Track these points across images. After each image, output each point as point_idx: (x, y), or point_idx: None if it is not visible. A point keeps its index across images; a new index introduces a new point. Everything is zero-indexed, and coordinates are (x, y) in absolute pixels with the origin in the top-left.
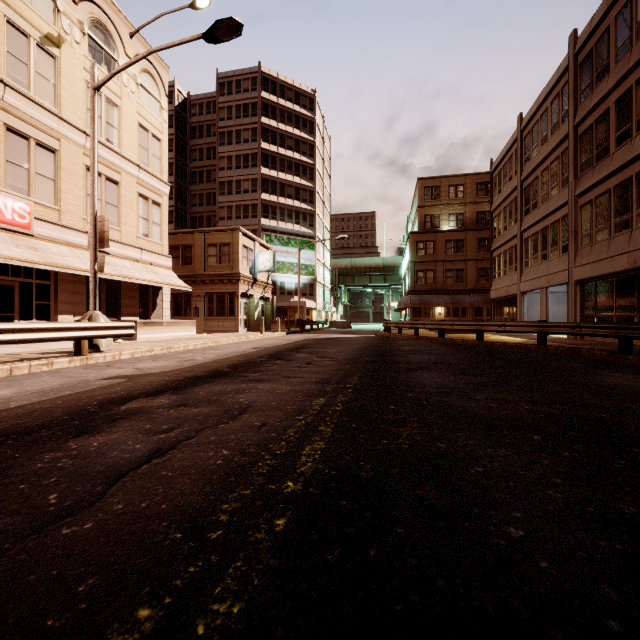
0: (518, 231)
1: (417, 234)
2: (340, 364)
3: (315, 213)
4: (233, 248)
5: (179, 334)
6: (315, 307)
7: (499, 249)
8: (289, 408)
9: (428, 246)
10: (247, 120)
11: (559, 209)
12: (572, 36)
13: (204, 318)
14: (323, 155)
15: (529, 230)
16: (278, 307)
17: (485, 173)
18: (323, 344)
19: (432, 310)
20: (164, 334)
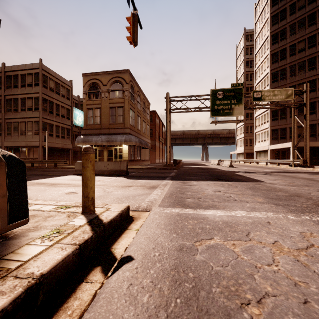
0: None
1: None
2: None
3: None
4: None
5: None
6: None
7: None
8: None
9: None
10: None
11: None
12: (3, 64)
13: None
14: None
15: None
16: None
17: None
18: None
19: None
20: None
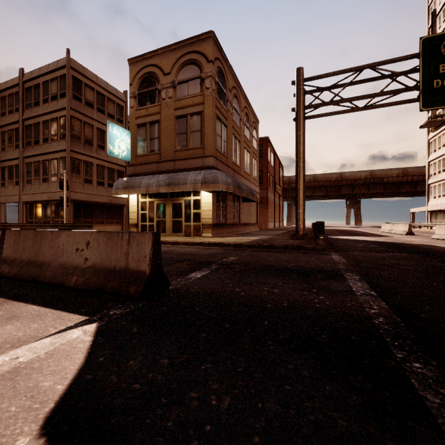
0: None
1: None
2: None
3: None
4: None
5: None
6: None
7: None
8: None
9: None
10: None
11: (14, 159)
12: (22, 70)
13: None
14: None
15: None
16: None
17: None
18: None
19: None
20: None
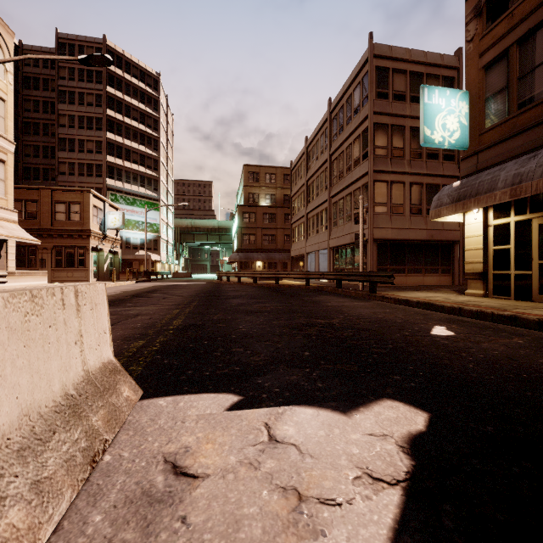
0: (305, 213)
1: (243, 206)
2: (185, 298)
3: (159, 179)
4: (84, 207)
5: (31, 283)
6: (159, 260)
7: (296, 223)
8: (161, 313)
9: (251, 216)
10: (91, 85)
11: (324, 203)
12: (329, 101)
13: (52, 269)
14: (166, 129)
15: (310, 213)
16: (123, 259)
17: (289, 168)
18: (171, 288)
19: (254, 264)
20: (16, 283)
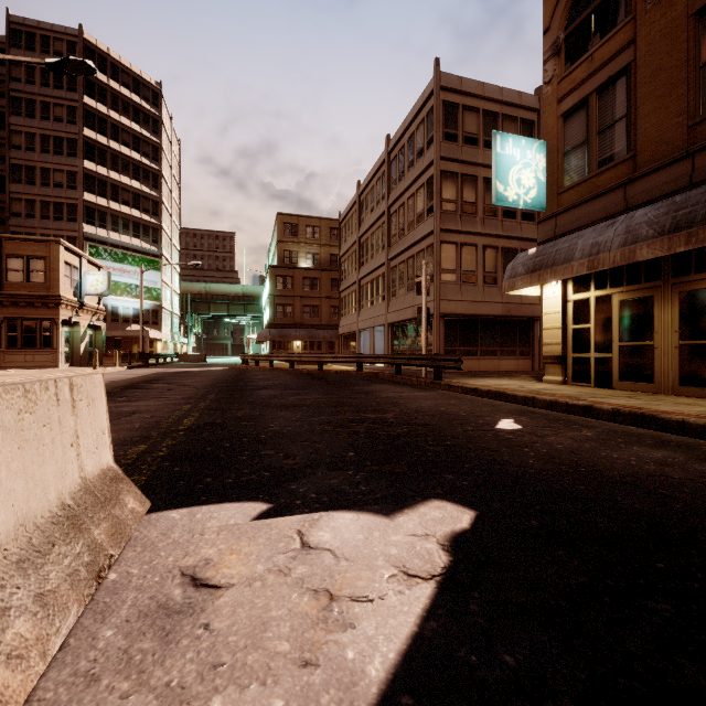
0: (357, 279)
1: (277, 268)
2: (199, 389)
3: (161, 228)
4: (50, 264)
5: None
6: (161, 338)
7: (345, 291)
8: (167, 410)
9: (287, 281)
10: (60, 93)
11: (381, 267)
12: (387, 139)
13: (1, 350)
14: (171, 161)
15: (364, 279)
16: (108, 337)
17: (337, 220)
18: (178, 376)
19: (291, 343)
20: None
